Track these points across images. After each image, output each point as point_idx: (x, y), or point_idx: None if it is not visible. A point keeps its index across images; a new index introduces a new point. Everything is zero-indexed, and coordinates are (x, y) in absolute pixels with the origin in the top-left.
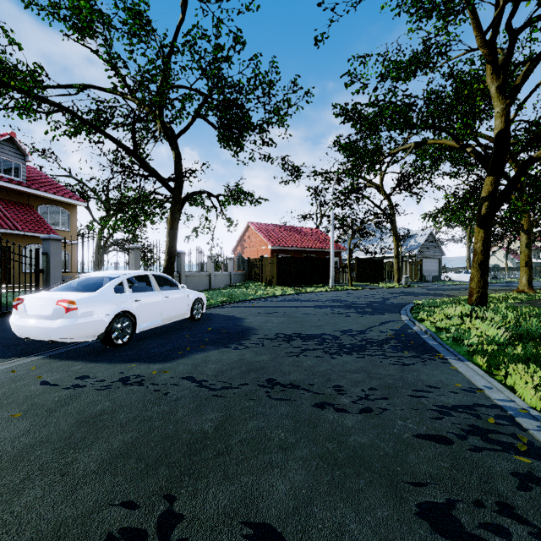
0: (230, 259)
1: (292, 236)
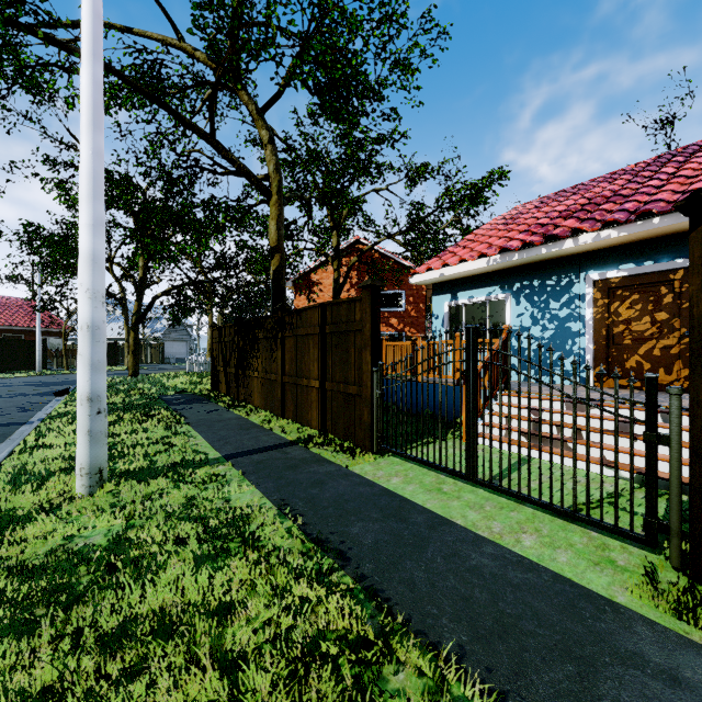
0: None
1: None
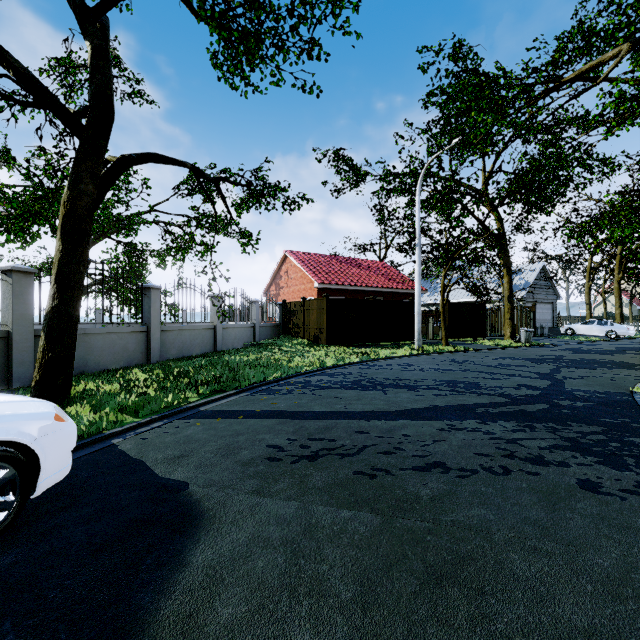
0: (253, 302)
1: (349, 270)
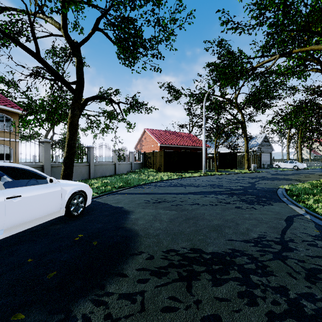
0: (131, 152)
1: (174, 137)
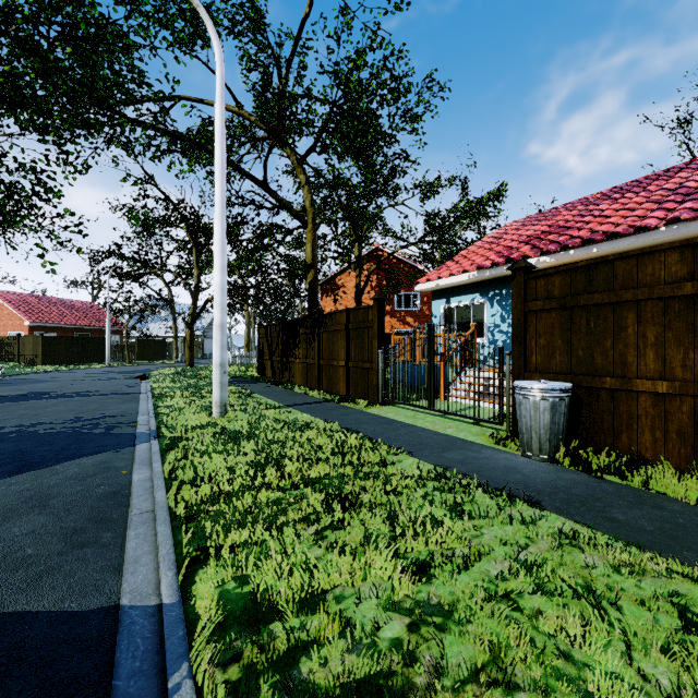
0: None
1: (59, 311)
